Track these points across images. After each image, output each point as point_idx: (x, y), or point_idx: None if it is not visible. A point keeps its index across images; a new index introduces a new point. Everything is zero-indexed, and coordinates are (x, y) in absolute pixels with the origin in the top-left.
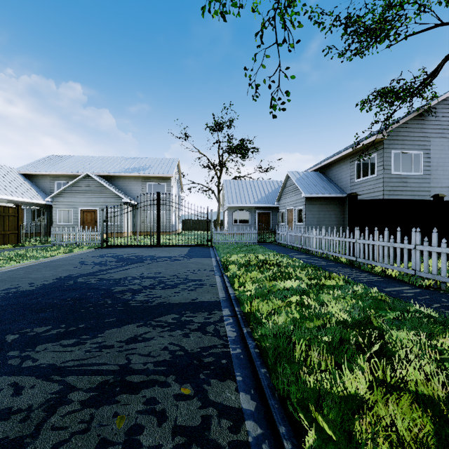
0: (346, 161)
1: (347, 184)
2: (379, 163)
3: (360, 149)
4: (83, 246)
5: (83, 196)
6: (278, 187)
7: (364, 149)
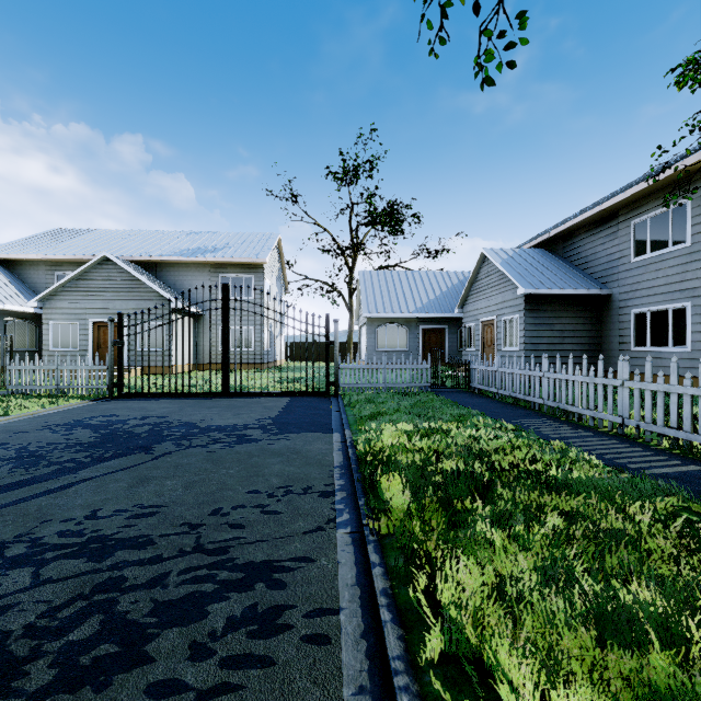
0: (609, 222)
1: (611, 269)
2: (700, 217)
3: (648, 191)
4: (73, 395)
5: (99, 297)
6: (459, 283)
7: (656, 191)
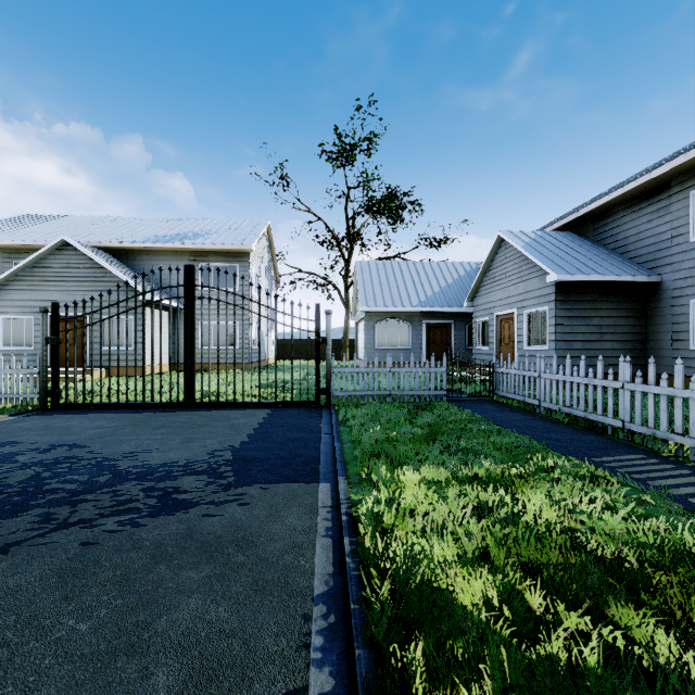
0: (658, 195)
1: (660, 251)
2: None
3: None
4: None
5: (57, 287)
6: (466, 274)
7: None
